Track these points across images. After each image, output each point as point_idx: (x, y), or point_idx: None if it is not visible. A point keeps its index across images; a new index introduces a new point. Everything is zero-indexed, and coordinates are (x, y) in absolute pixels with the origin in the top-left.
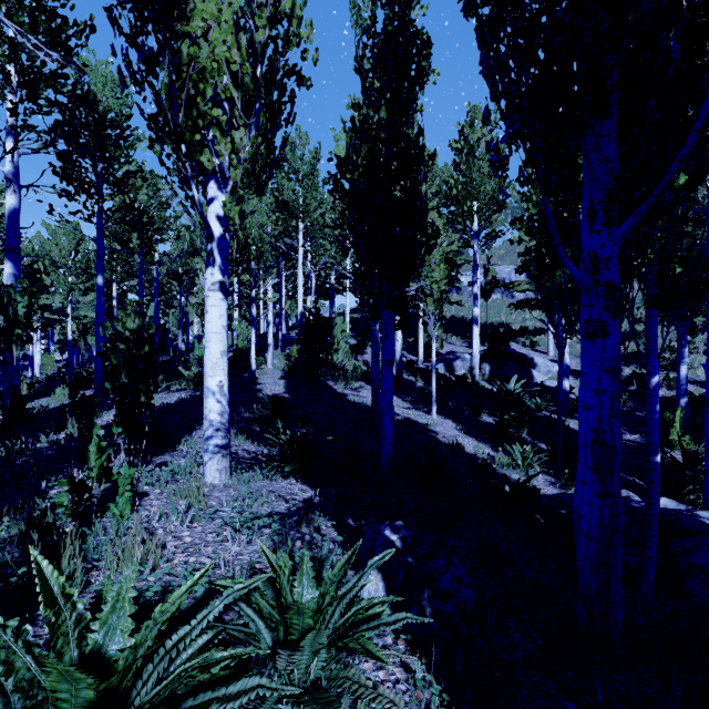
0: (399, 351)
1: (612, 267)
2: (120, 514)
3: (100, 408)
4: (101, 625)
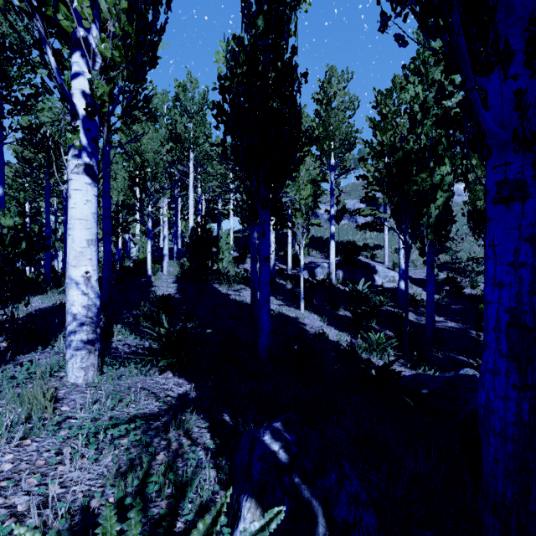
0: (273, 260)
1: (531, 117)
2: None
3: None
4: None
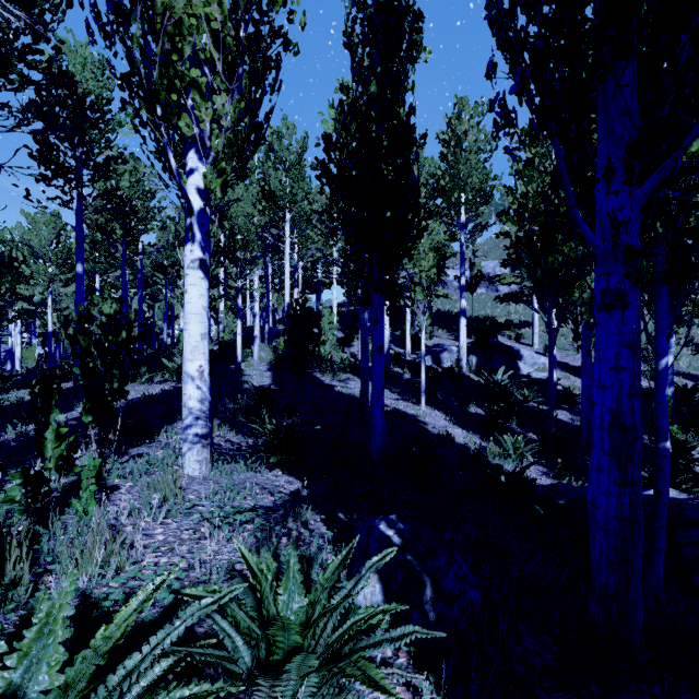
0: (387, 343)
1: (632, 231)
2: (83, 510)
3: (78, 399)
4: (19, 658)
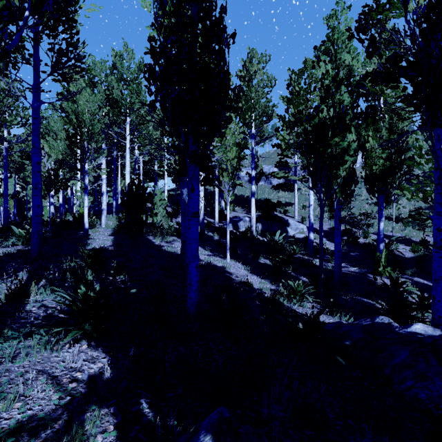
0: (202, 214)
1: None
2: None
3: None
4: None
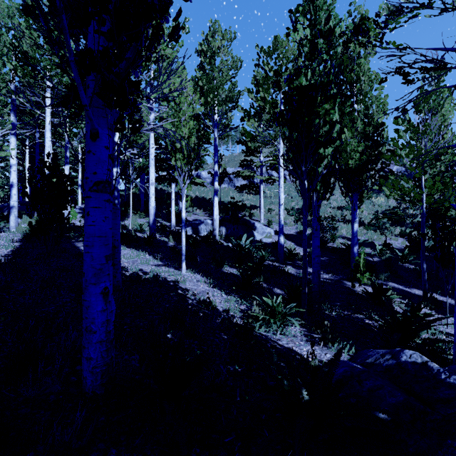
0: (152, 214)
1: None
2: None
3: None
4: None
